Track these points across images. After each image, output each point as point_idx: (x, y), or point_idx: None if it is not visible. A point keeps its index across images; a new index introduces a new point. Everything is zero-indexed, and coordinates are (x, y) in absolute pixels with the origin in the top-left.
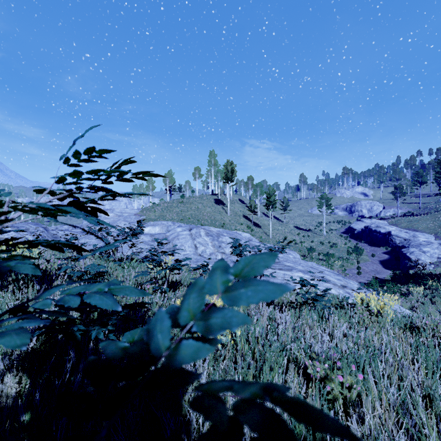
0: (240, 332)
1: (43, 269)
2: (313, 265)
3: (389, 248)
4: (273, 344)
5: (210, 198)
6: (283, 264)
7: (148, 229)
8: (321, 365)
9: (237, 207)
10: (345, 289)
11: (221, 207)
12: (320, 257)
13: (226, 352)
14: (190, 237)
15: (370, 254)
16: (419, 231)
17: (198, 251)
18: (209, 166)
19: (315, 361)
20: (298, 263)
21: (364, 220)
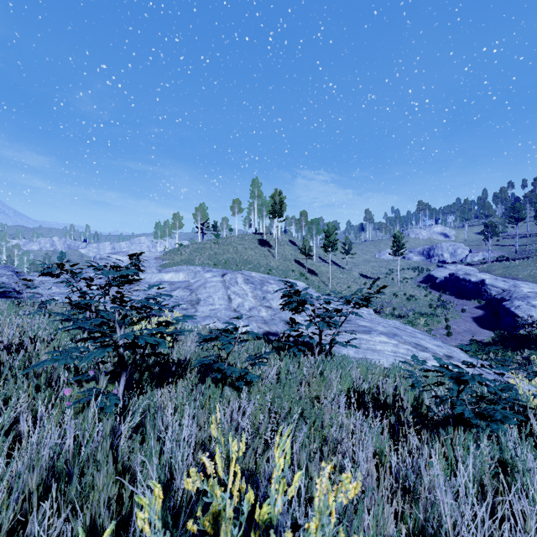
0: None
1: None
2: (397, 325)
3: (483, 301)
4: None
5: (253, 239)
6: (356, 323)
7: (169, 276)
8: None
9: (287, 249)
10: (451, 360)
11: (267, 250)
12: (396, 313)
13: None
14: (222, 285)
15: (459, 309)
16: (520, 279)
17: (233, 304)
18: (251, 198)
19: None
20: (376, 322)
21: (448, 267)
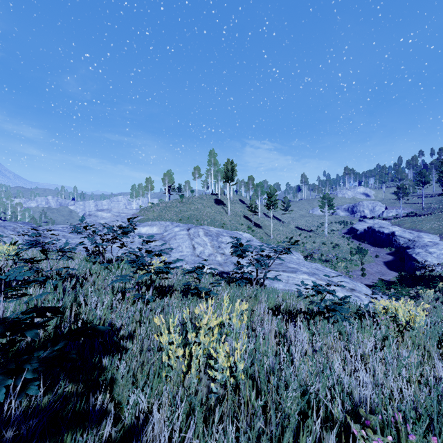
0: (243, 365)
1: (4, 273)
2: (318, 267)
3: (393, 249)
4: (291, 385)
5: (210, 198)
6: (287, 265)
7: (145, 229)
8: (379, 437)
9: (237, 207)
10: (354, 292)
11: (221, 207)
12: (323, 258)
13: (223, 391)
14: (188, 237)
15: (373, 255)
16: (424, 231)
17: (196, 251)
18: (208, 165)
19: (368, 429)
20: (302, 265)
21: (367, 221)
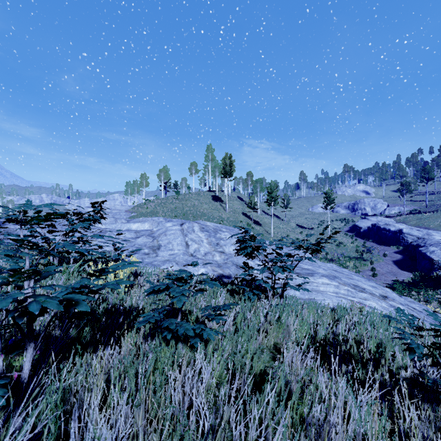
0: None
1: None
2: (334, 267)
3: (401, 247)
4: None
5: (207, 195)
6: (300, 266)
7: (136, 226)
8: None
9: (236, 204)
10: (387, 300)
11: (219, 204)
12: (328, 257)
13: None
14: (181, 233)
15: (381, 254)
16: (432, 229)
17: (190, 249)
18: (206, 161)
19: None
20: (317, 265)
21: (370, 218)
